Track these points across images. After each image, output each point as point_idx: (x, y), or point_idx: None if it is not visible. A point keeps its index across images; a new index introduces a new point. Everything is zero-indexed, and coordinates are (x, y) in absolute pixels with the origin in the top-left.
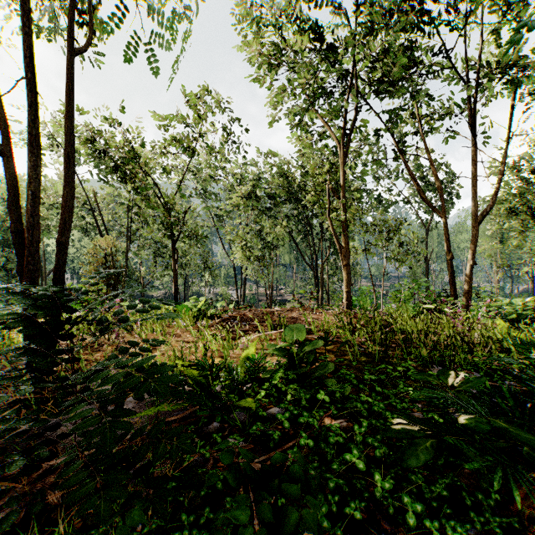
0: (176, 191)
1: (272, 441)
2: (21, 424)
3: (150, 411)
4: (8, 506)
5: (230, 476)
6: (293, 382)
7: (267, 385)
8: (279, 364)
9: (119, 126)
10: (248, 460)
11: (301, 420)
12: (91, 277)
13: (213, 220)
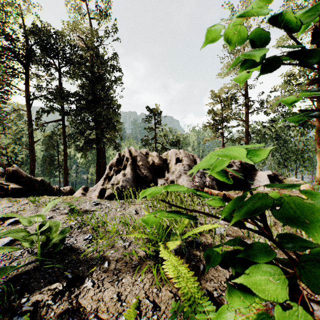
0: None
1: None
2: None
3: None
4: None
5: None
6: None
7: None
8: None
9: None
10: None
11: None
12: None
13: None
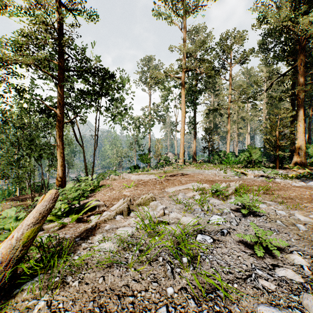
0: None
1: None
2: None
3: None
4: None
5: None
6: None
7: None
8: None
9: None
10: None
11: None
12: None
13: None
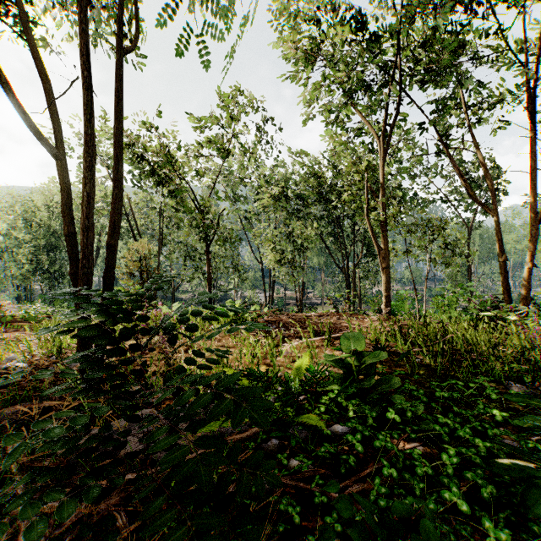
0: (210, 193)
1: (342, 466)
2: (92, 443)
3: (212, 427)
4: (80, 534)
5: (356, 536)
6: (352, 396)
7: (325, 399)
8: (332, 374)
9: (156, 130)
10: (368, 511)
11: (377, 443)
12: (154, 280)
13: (242, 223)
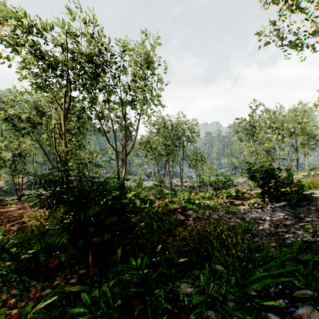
0: None
1: None
2: None
3: None
4: None
5: None
6: None
7: None
8: None
9: None
10: None
11: None
12: None
13: None
